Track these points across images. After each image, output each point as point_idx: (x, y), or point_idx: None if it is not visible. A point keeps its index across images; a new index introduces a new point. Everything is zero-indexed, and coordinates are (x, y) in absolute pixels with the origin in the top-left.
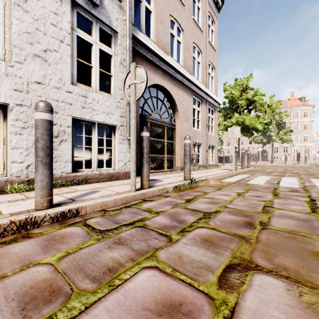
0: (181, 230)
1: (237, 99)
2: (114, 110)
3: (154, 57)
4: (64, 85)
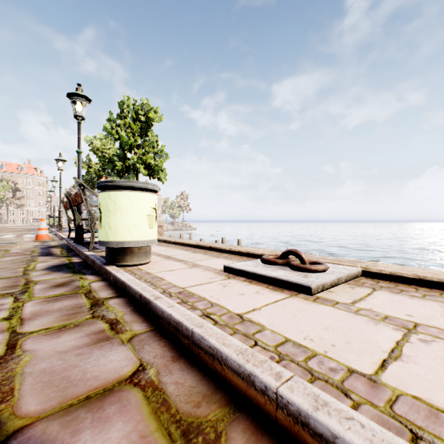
0: None
1: None
2: None
3: None
4: None
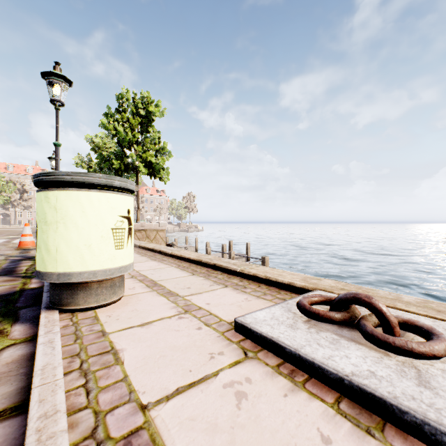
0: None
1: None
2: None
3: None
4: None
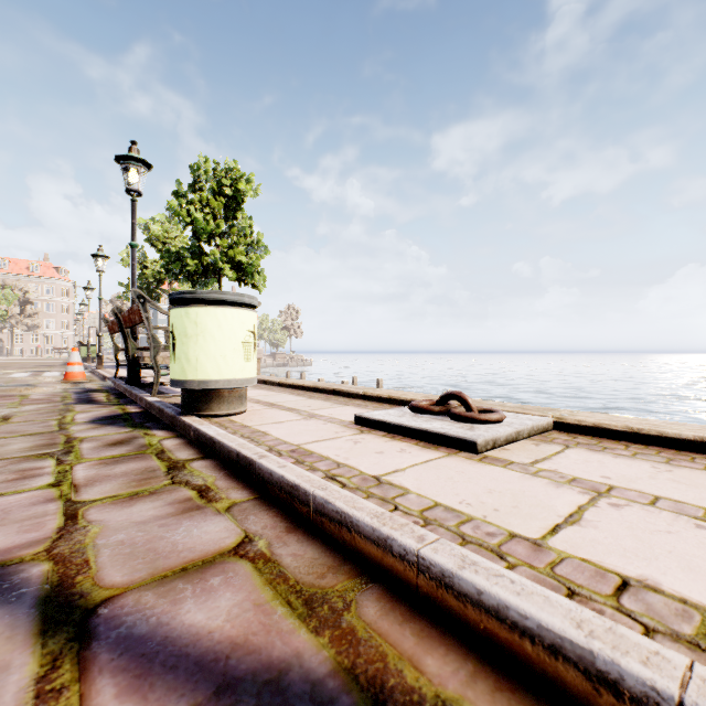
0: None
1: None
2: None
3: None
4: None
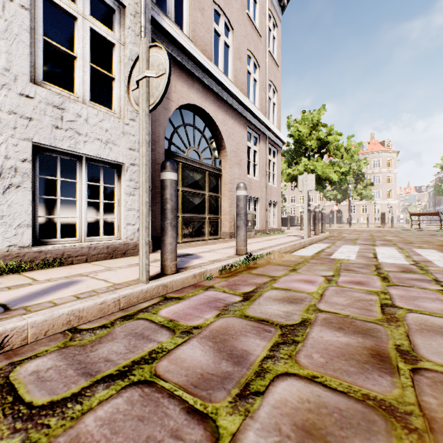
0: (240, 391)
1: (305, 139)
2: (118, 138)
3: (188, 60)
4: (14, 81)
